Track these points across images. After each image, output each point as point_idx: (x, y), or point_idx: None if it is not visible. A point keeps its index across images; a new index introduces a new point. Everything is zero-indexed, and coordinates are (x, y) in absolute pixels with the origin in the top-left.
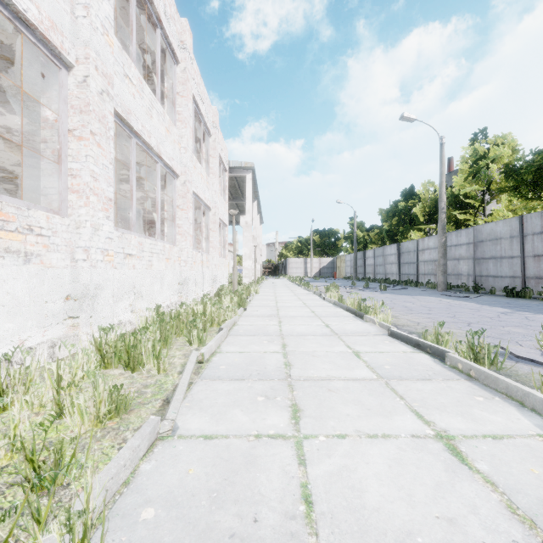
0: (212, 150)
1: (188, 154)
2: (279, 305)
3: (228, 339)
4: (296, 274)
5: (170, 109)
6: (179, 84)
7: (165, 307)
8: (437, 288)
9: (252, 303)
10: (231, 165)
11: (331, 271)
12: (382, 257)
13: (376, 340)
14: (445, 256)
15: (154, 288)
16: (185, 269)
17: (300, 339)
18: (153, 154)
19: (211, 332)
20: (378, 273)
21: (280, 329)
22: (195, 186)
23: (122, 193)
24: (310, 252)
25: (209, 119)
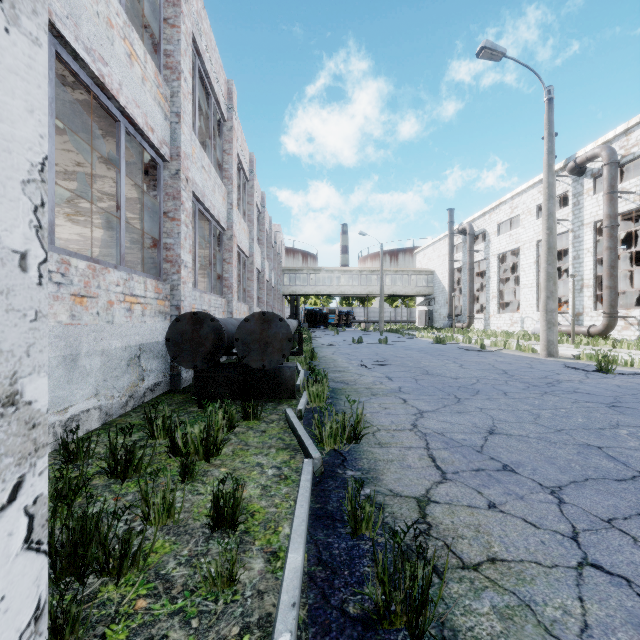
0: None
1: None
2: None
3: None
4: None
5: None
6: None
7: None
8: None
9: None
10: None
11: None
12: None
13: None
14: None
15: None
16: None
17: None
18: None
19: None
20: None
21: None
22: None
23: None
24: None
25: None
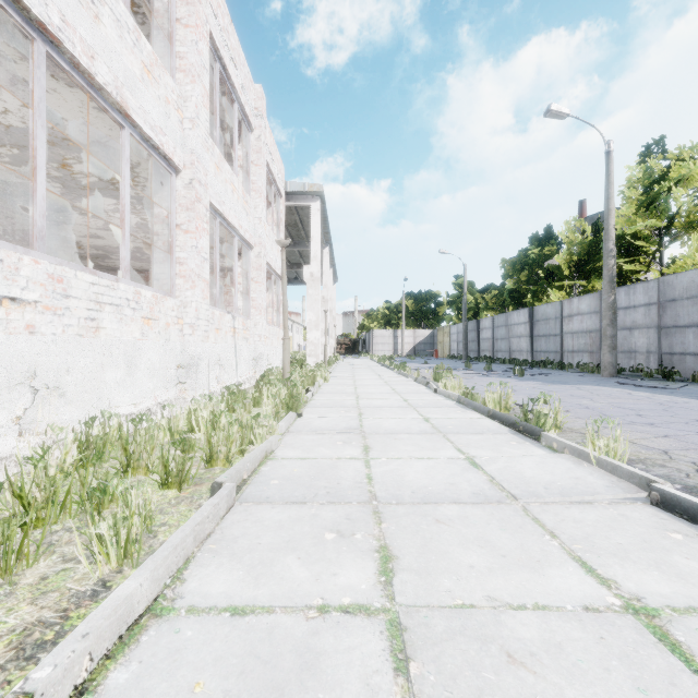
0: (255, 154)
1: (199, 133)
2: (362, 404)
3: (228, 523)
4: (382, 352)
5: (165, 48)
6: (180, 3)
7: (142, 412)
8: (601, 373)
9: (315, 399)
10: (288, 188)
11: (430, 348)
12: (504, 328)
13: (639, 528)
14: (615, 324)
15: (107, 377)
16: (191, 340)
17: (427, 523)
18: (110, 106)
19: (201, 486)
20: (499, 350)
21: (368, 475)
22: (219, 200)
23: (103, 216)
24: (401, 322)
25: (250, 102)
